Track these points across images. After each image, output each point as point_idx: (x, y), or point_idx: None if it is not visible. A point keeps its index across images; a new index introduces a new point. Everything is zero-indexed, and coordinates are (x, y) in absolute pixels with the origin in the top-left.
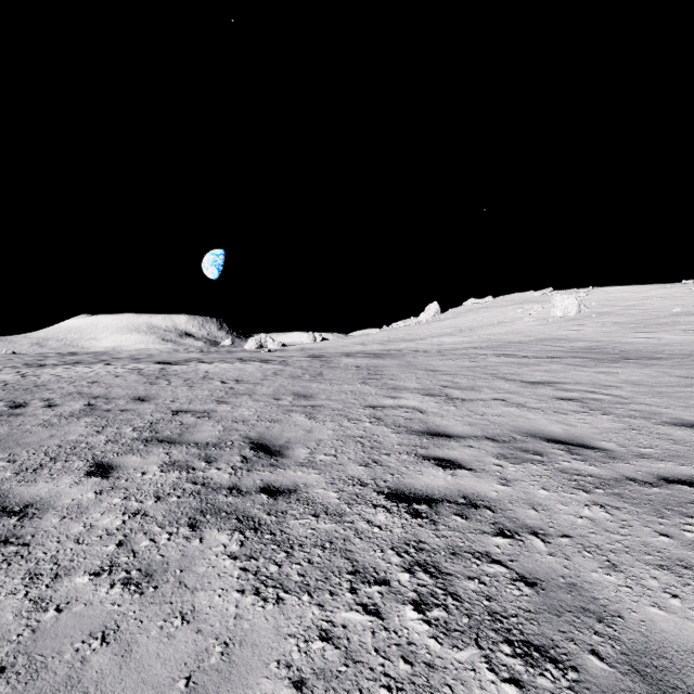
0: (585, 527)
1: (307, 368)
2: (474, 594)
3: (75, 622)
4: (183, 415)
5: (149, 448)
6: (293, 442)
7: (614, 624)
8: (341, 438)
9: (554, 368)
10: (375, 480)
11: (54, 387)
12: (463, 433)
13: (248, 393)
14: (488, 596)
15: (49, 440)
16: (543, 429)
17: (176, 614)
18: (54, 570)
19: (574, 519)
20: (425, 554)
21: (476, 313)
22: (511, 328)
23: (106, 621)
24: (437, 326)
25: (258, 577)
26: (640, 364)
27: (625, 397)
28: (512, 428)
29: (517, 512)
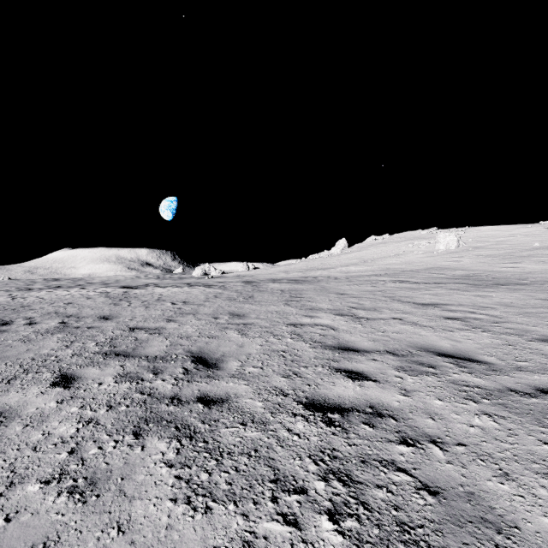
0: (477, 436)
1: (241, 291)
2: (383, 504)
3: (20, 533)
4: (138, 332)
5: (107, 361)
6: (227, 356)
7: (512, 535)
8: (267, 352)
9: (440, 292)
10: (295, 391)
11: (37, 308)
12: (368, 348)
13: (193, 312)
14: (396, 506)
15: (25, 354)
16: (435, 345)
17: (113, 524)
18: (10, 478)
19: (467, 428)
20: (338, 462)
21: (376, 248)
22: (404, 259)
23: (49, 532)
24: (345, 258)
25: (190, 485)
26: (509, 289)
27: (499, 317)
28: (408, 344)
29: (417, 421)
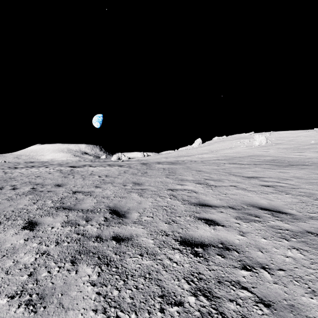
0: (291, 263)
1: (140, 169)
2: (234, 313)
3: None
4: (78, 194)
5: (57, 212)
6: (131, 209)
7: None
8: (155, 207)
9: (257, 169)
10: (173, 232)
11: (18, 179)
12: (217, 204)
13: (111, 182)
14: (243, 315)
15: (8, 208)
16: (257, 202)
17: None
18: None
19: (283, 258)
20: (203, 282)
21: (218, 143)
22: (235, 150)
23: None
24: (200, 149)
25: (106, 299)
26: (299, 168)
27: (295, 185)
28: (241, 202)
29: (251, 253)
